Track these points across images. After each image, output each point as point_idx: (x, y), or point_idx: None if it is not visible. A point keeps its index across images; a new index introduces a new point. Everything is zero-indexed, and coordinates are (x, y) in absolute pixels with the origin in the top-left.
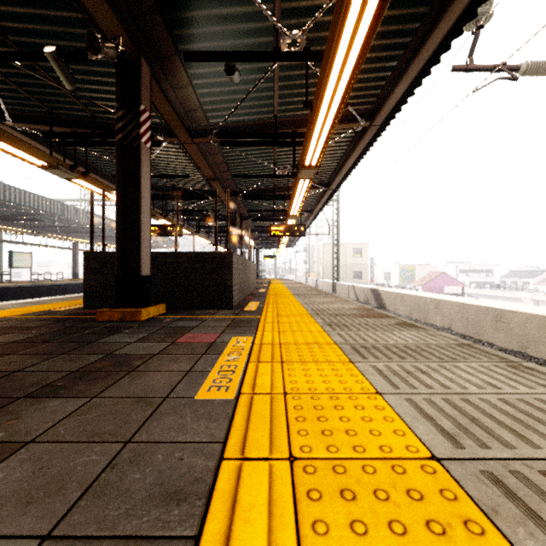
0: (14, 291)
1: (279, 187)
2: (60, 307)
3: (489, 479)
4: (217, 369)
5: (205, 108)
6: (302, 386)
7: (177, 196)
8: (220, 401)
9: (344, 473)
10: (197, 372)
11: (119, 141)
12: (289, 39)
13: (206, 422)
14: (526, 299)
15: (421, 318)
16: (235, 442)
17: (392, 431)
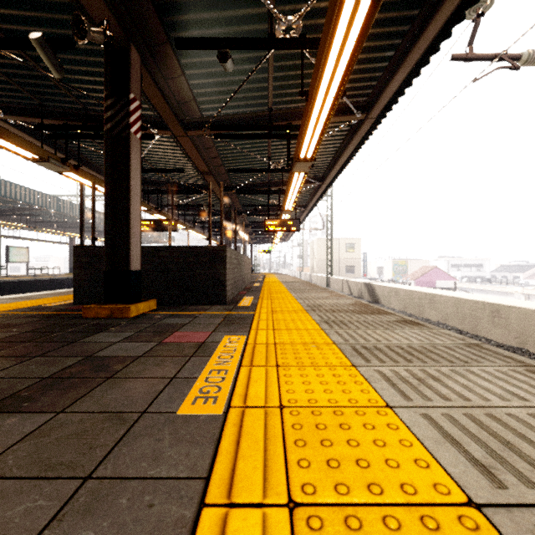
0: (10, 285)
1: (273, 181)
2: (49, 303)
3: None
4: (206, 375)
5: (198, 100)
6: (300, 396)
7: (172, 191)
8: (206, 417)
9: (360, 528)
10: (183, 378)
11: (108, 130)
12: (284, 25)
13: (187, 448)
14: (517, 294)
15: (415, 313)
16: (221, 478)
17: (412, 460)
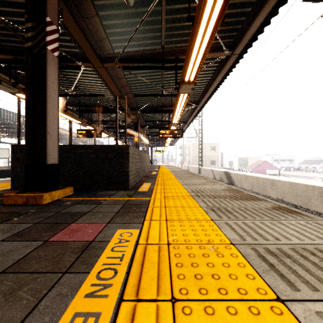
0: None
1: (165, 104)
2: None
3: None
4: None
5: (110, 39)
6: None
7: (98, 110)
8: None
9: None
10: None
11: (29, 48)
12: None
13: None
14: (317, 177)
15: (260, 192)
16: None
17: None
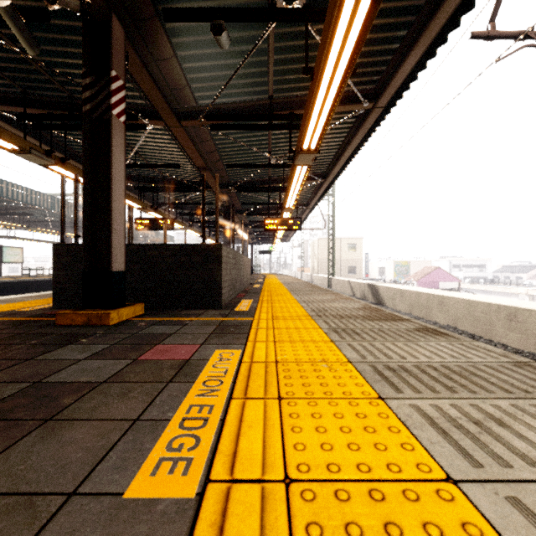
0: (2, 286)
1: (274, 178)
2: (28, 306)
3: None
4: (182, 415)
5: (192, 87)
6: (315, 457)
7: (168, 188)
8: (168, 506)
9: None
10: (149, 421)
11: (87, 113)
12: None
13: None
14: (521, 294)
15: (422, 315)
16: None
17: None
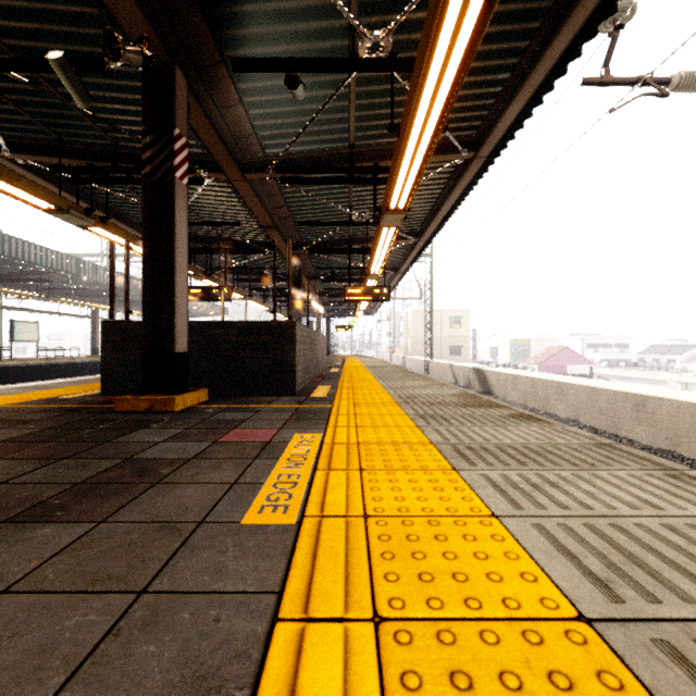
0: (16, 371)
1: (356, 237)
2: (70, 393)
3: (666, 654)
4: (274, 480)
5: (260, 135)
6: (389, 504)
7: (225, 249)
8: (276, 528)
9: (453, 643)
10: (246, 484)
11: (147, 175)
12: (370, 42)
13: (256, 561)
14: (672, 382)
15: (538, 407)
16: (296, 592)
17: (517, 574)
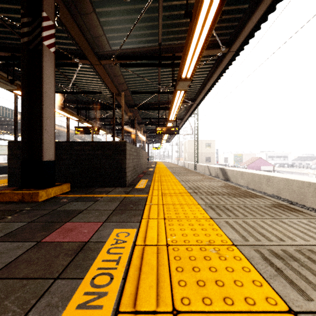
0: None
1: (162, 102)
2: None
3: None
4: None
5: (107, 36)
6: None
7: (95, 108)
8: None
9: None
10: None
11: (25, 43)
12: None
13: None
14: (310, 174)
15: (256, 188)
16: None
17: None
